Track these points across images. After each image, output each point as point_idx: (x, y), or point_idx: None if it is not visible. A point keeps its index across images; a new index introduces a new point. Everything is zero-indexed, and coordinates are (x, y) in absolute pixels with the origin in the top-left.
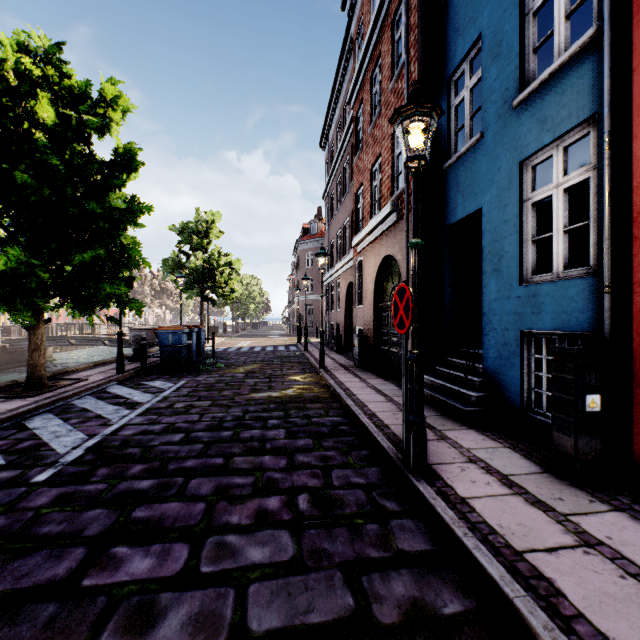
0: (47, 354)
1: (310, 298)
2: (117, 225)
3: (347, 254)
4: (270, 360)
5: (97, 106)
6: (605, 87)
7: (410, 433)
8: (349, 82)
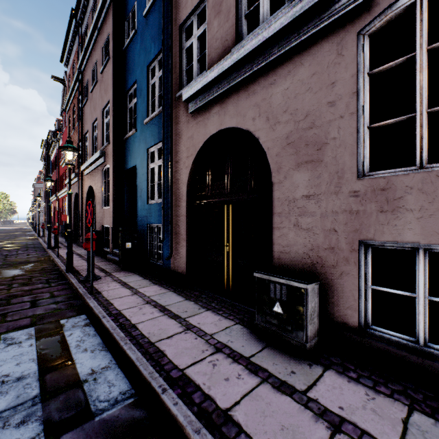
0: None
1: (41, 210)
2: None
3: None
4: (19, 229)
5: None
6: (52, 203)
7: (33, 228)
8: None
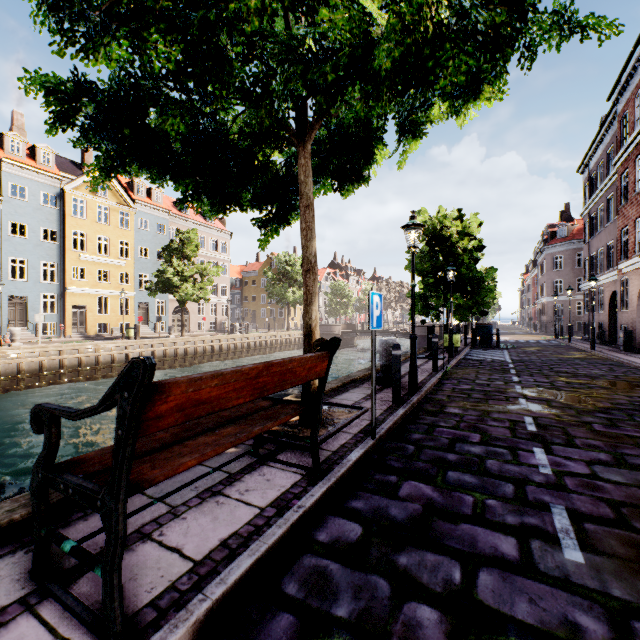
0: (354, 341)
1: (558, 299)
2: (483, 280)
3: (610, 269)
4: (544, 346)
5: (470, 228)
6: None
7: None
8: (613, 138)
